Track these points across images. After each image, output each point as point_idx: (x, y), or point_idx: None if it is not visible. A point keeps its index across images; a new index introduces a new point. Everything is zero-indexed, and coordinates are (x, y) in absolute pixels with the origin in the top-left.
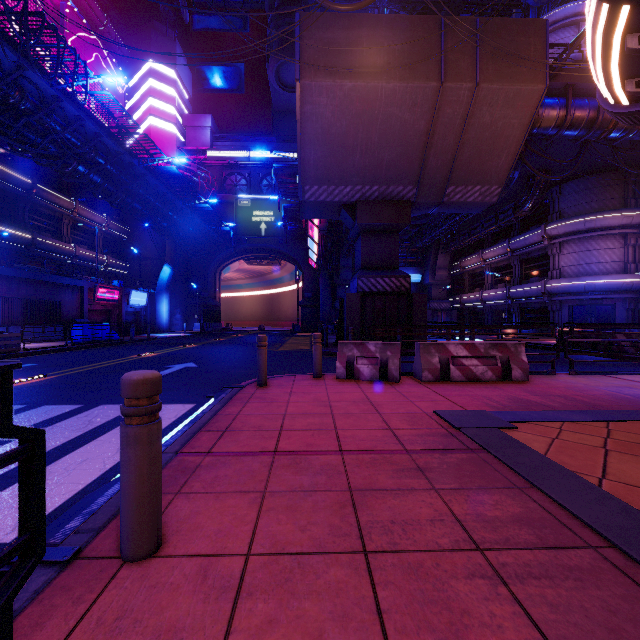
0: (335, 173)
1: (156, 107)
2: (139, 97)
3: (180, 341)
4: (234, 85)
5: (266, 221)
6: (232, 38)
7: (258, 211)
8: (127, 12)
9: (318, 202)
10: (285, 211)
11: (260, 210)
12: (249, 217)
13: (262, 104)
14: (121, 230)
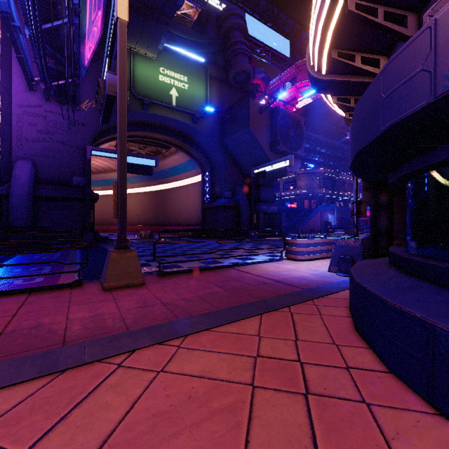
0: None
1: None
2: None
3: None
4: None
5: None
6: None
7: None
8: None
9: None
10: None
11: None
12: None
13: None
14: None
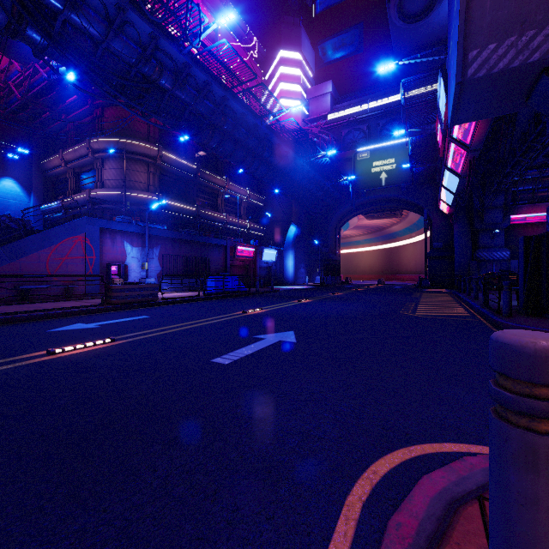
0: (539, 0)
1: (285, 89)
2: (272, 86)
3: (298, 294)
4: (353, 48)
5: (386, 170)
6: (351, 3)
7: (378, 161)
8: (265, 24)
9: (492, 77)
10: (412, 148)
11: (380, 160)
12: (368, 169)
13: (381, 55)
14: (259, 199)
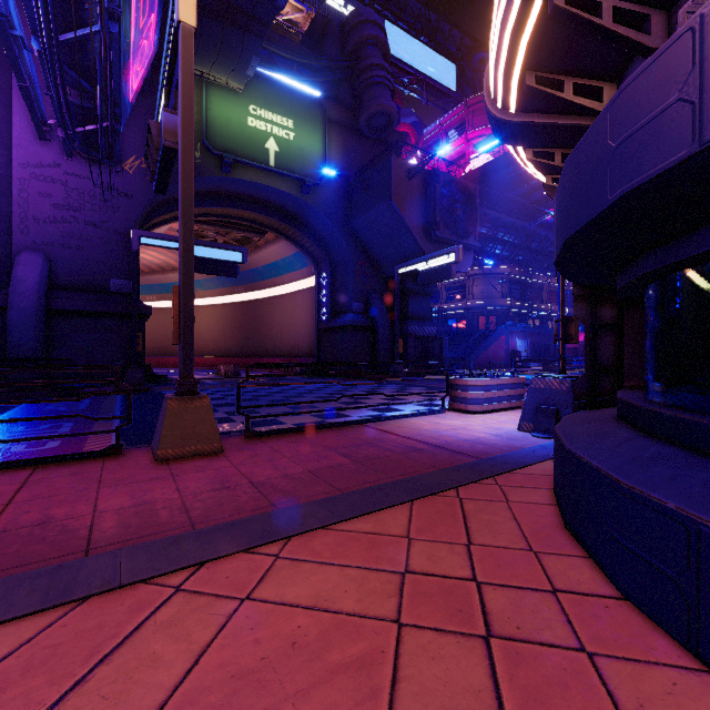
0: None
1: None
2: None
3: None
4: None
5: None
6: None
7: None
8: None
9: None
10: None
11: None
12: None
13: None
14: None
